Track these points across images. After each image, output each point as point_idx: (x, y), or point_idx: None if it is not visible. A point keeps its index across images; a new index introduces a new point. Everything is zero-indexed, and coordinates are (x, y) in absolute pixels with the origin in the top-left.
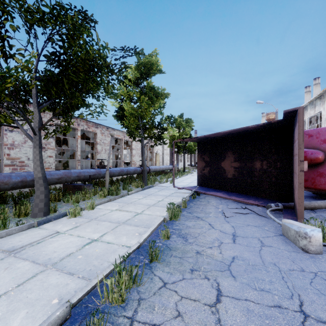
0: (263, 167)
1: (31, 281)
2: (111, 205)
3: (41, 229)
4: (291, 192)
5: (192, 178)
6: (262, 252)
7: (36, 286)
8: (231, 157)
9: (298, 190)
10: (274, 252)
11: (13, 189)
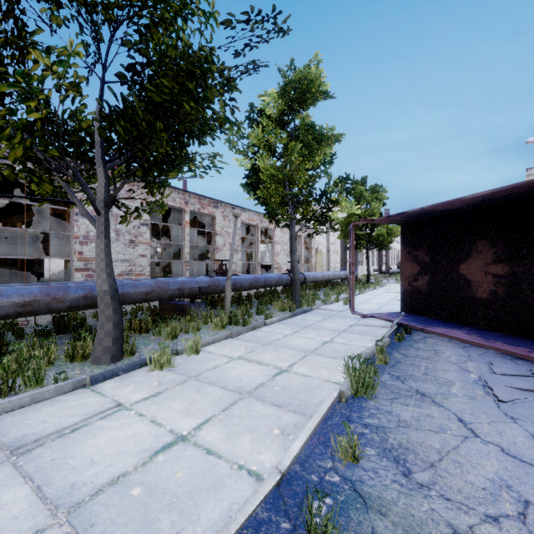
0: None
1: None
2: (232, 345)
3: (92, 395)
4: None
5: (386, 295)
6: None
7: None
8: (486, 252)
9: None
10: None
11: (72, 310)
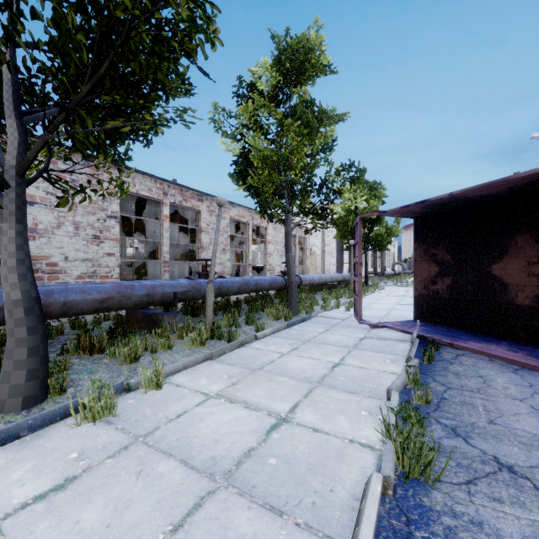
0: None
1: None
2: (211, 372)
3: None
4: None
5: (389, 299)
6: None
7: None
8: (529, 248)
9: None
10: None
11: None
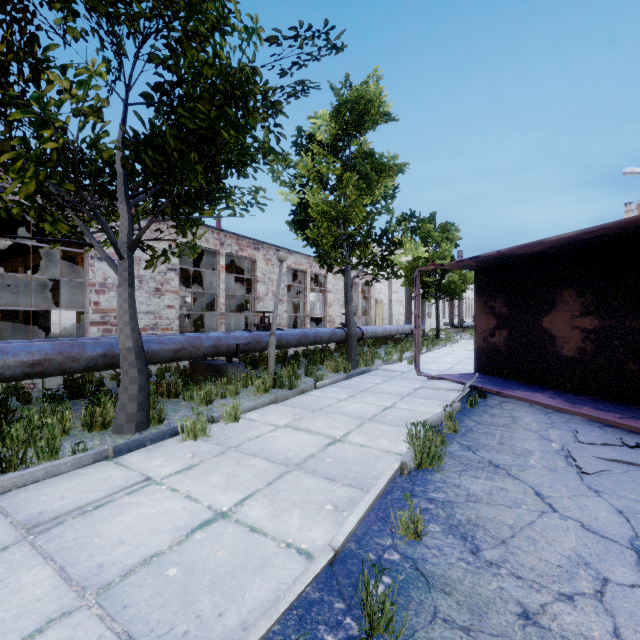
0: None
1: None
2: (277, 411)
3: (116, 468)
4: None
5: (459, 354)
6: None
7: None
8: (573, 303)
9: None
10: None
11: (89, 371)
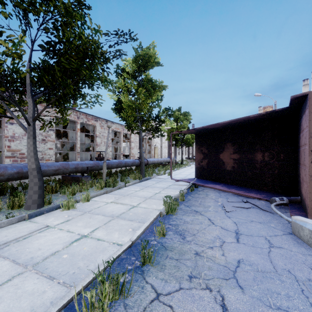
0: (264, 159)
1: (5, 286)
2: (107, 197)
3: (30, 223)
4: (296, 185)
5: (190, 170)
6: (272, 255)
7: (8, 294)
8: (230, 148)
9: (309, 183)
10: (286, 256)
11: (9, 181)
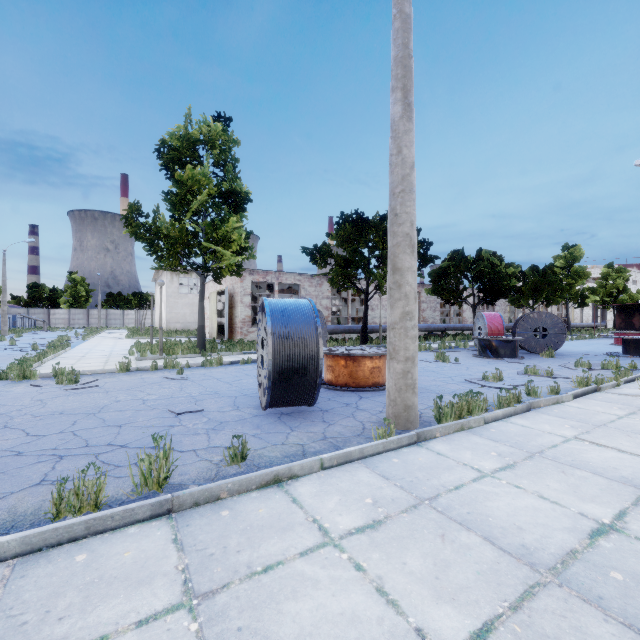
0: None
1: None
2: None
3: None
4: None
5: None
6: None
7: None
8: (638, 316)
9: None
10: None
11: None
